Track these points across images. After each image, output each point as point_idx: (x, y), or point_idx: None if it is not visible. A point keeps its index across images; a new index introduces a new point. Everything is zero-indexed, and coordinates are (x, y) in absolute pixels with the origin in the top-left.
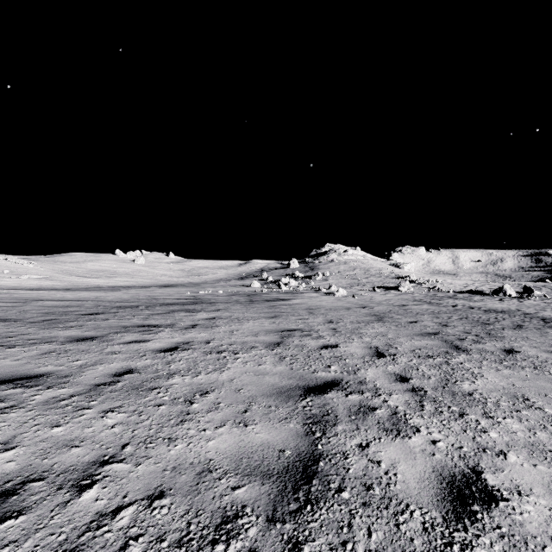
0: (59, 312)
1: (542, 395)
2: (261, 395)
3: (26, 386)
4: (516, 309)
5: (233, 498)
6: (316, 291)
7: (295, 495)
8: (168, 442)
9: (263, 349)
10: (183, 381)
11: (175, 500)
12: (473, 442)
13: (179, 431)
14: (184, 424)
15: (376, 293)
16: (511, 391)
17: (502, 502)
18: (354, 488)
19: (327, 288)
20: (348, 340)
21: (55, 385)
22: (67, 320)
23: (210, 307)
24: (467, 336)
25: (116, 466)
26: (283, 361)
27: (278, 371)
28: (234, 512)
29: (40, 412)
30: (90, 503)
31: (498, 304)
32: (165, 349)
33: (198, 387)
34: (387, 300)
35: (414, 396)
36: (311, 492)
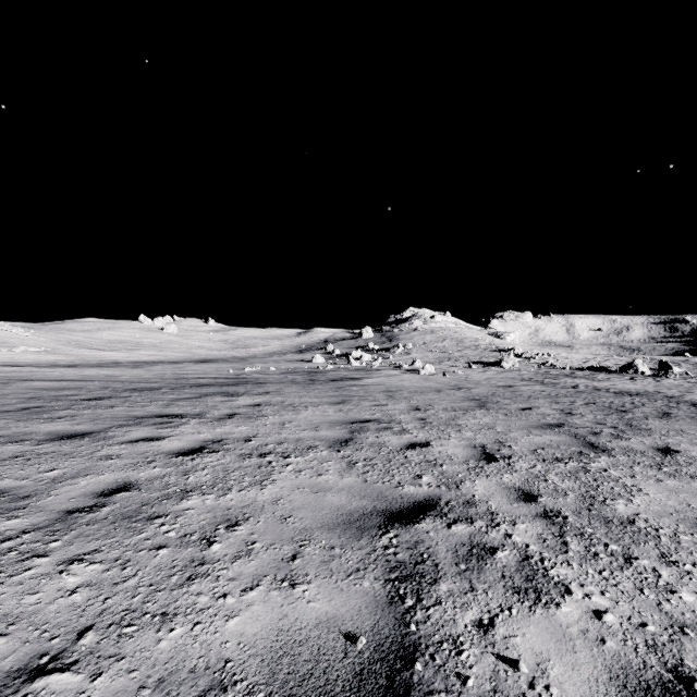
0: (48, 397)
1: None
2: (320, 527)
3: None
4: (654, 390)
5: None
6: (395, 368)
7: None
8: (159, 624)
9: (325, 450)
10: (203, 504)
11: None
12: (660, 614)
13: (182, 599)
14: (192, 585)
15: (472, 370)
16: (688, 515)
17: None
18: None
19: (409, 364)
20: (443, 435)
21: (4, 512)
22: (57, 408)
23: (257, 389)
24: (602, 429)
25: (57, 679)
26: (353, 469)
27: (345, 485)
28: None
29: None
30: None
31: (630, 384)
32: (184, 451)
33: (225, 514)
34: (488, 379)
35: (549, 526)
36: None
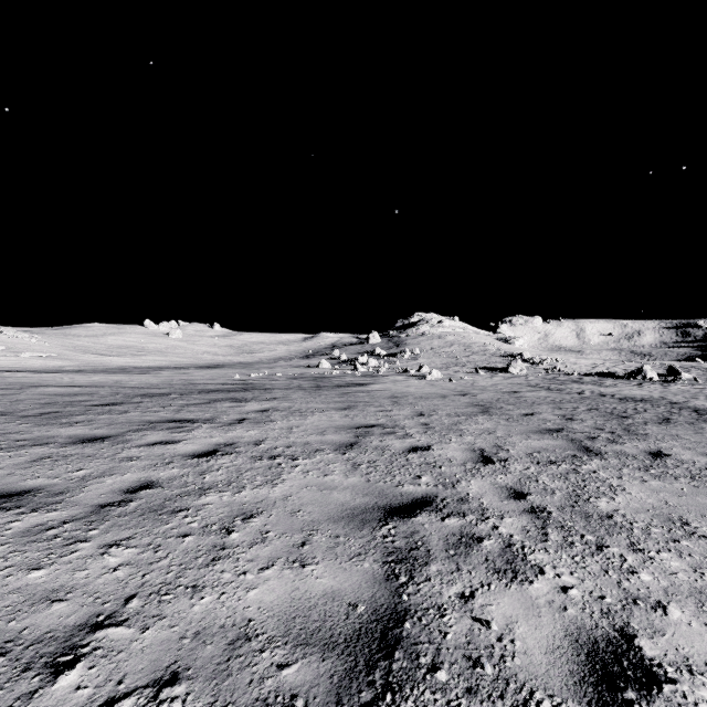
0: (63, 402)
1: (705, 517)
2: (326, 519)
3: (2, 508)
4: (659, 396)
5: (278, 683)
6: (402, 374)
7: (369, 677)
8: (192, 593)
9: (331, 453)
10: (220, 500)
11: (194, 687)
12: (618, 589)
13: (209, 575)
14: (216, 565)
15: (479, 376)
16: (663, 511)
17: (667, 685)
18: (454, 664)
19: (416, 369)
20: (444, 439)
21: (43, 506)
22: (73, 413)
23: (264, 395)
24: (599, 434)
25: (114, 631)
26: (357, 470)
27: (350, 484)
28: (278, 706)
29: (17, 548)
30: (68, 693)
31: (637, 390)
32: (199, 454)
33: (241, 508)
34: (494, 385)
35: (534, 519)
36: (393, 672)
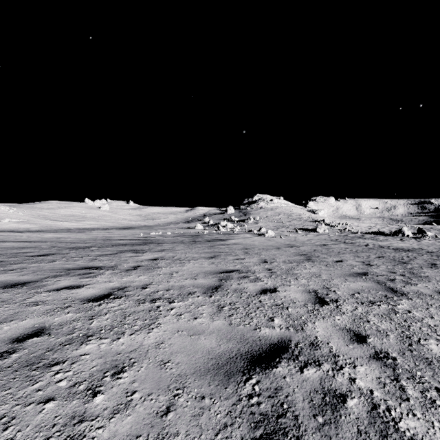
0: (10, 254)
1: None
2: (193, 373)
3: None
4: (419, 247)
5: None
6: (249, 233)
7: None
8: None
9: (200, 296)
10: (98, 348)
11: None
12: None
13: None
14: None
15: (298, 234)
16: None
17: None
18: None
19: (257, 230)
20: (285, 282)
21: None
22: (12, 262)
23: (157, 247)
24: (394, 276)
25: None
26: (221, 312)
27: (215, 327)
28: None
29: None
30: None
31: (401, 243)
32: (95, 297)
33: (114, 359)
34: (309, 240)
35: (384, 368)
36: None
